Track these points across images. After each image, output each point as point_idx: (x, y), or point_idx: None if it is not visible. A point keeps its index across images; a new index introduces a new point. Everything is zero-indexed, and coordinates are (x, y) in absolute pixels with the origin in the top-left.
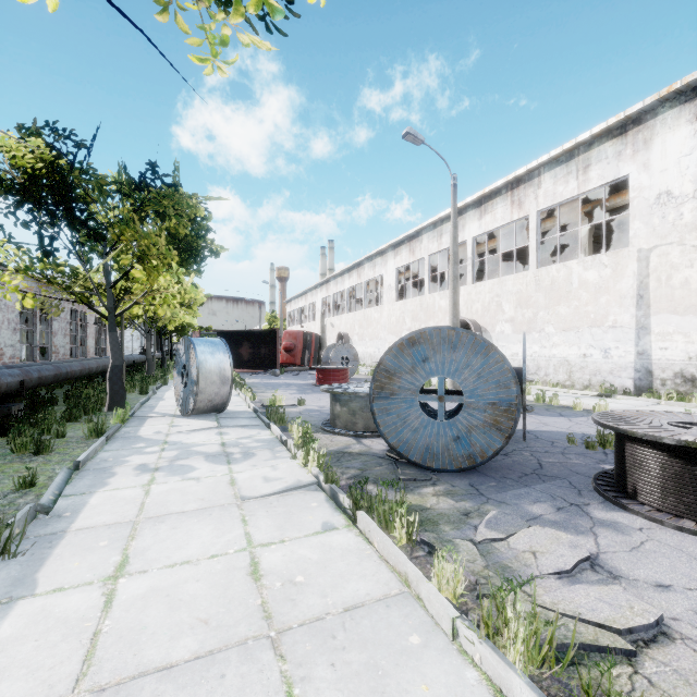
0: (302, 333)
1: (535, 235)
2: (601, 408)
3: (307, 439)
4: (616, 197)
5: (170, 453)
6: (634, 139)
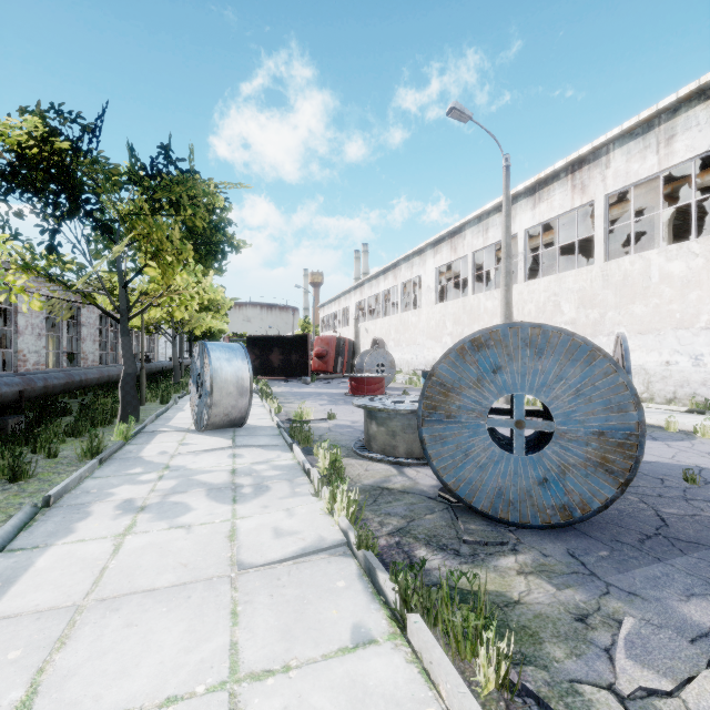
0: (334, 339)
1: (602, 223)
2: (706, 430)
3: (335, 469)
4: (705, 175)
5: (167, 483)
6: None
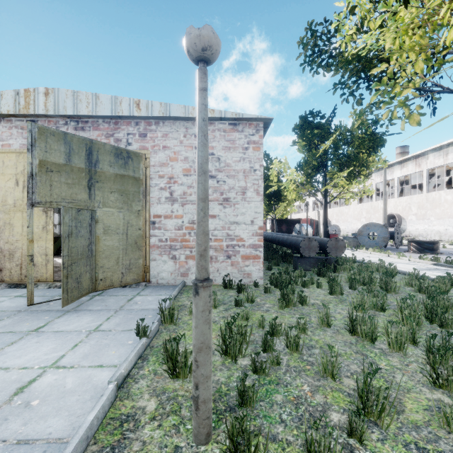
0: (309, 220)
1: (425, 179)
2: None
3: None
4: None
5: None
6: None
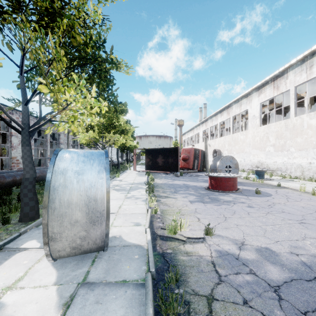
0: (193, 149)
1: None
2: None
3: None
4: None
5: None
6: None
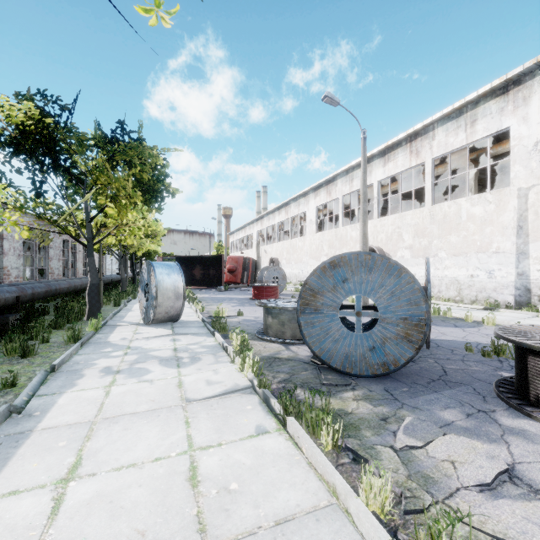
0: (242, 258)
1: (430, 178)
2: (489, 320)
3: (244, 346)
4: (498, 146)
5: (131, 357)
6: (514, 97)
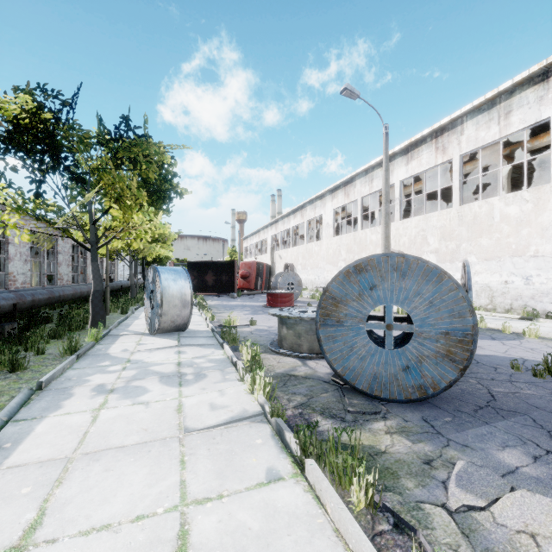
0: (255, 263)
1: (458, 176)
2: (532, 332)
3: (255, 361)
4: (534, 140)
5: (129, 373)
6: None
